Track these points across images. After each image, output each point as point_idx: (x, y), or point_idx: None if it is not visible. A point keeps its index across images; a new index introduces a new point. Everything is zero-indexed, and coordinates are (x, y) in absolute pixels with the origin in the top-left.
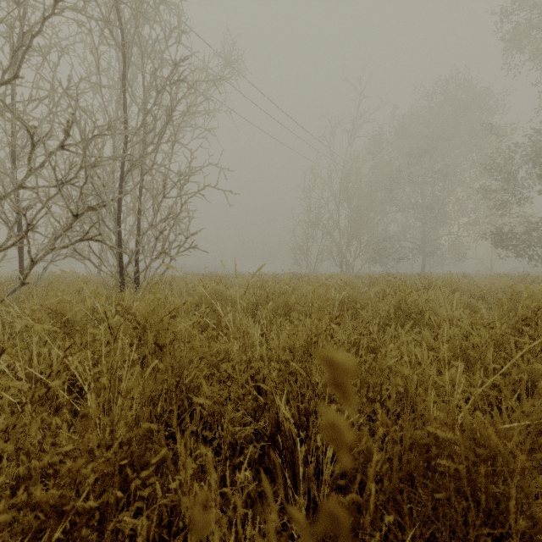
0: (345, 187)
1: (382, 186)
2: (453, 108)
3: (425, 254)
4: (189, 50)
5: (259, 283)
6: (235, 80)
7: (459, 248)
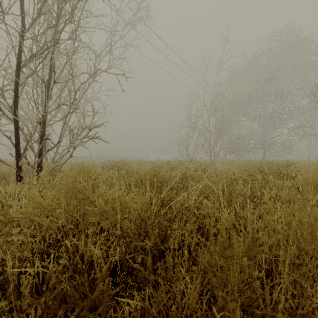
0: (213, 103)
1: (236, 103)
2: (287, 49)
3: (265, 148)
4: (106, 3)
5: (152, 173)
6: (139, 23)
7: (288, 144)
